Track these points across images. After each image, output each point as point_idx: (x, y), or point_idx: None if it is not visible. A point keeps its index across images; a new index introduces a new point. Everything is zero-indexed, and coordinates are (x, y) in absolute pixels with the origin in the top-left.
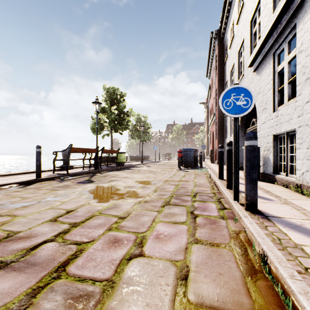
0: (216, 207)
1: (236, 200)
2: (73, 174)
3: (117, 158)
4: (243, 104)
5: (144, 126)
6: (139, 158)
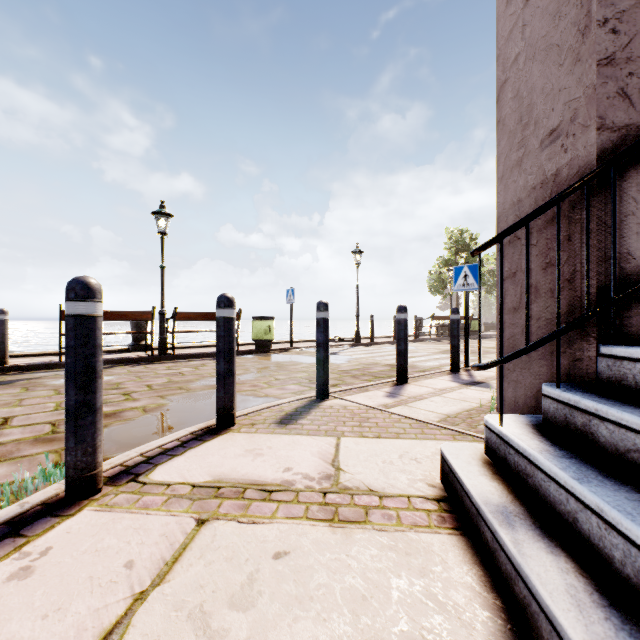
0: None
1: None
2: (434, 339)
3: (470, 326)
4: None
5: None
6: None
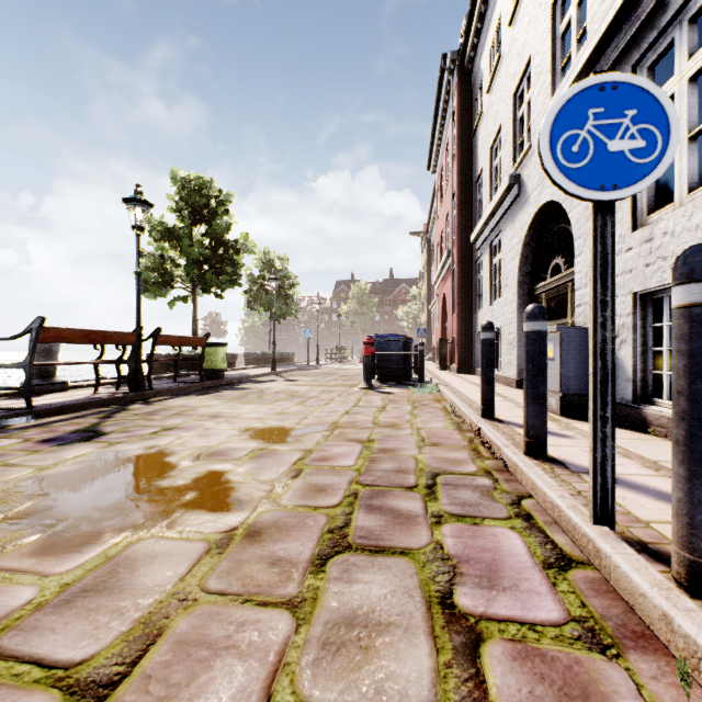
0: (529, 554)
1: (603, 522)
2: (51, 409)
3: (203, 360)
4: (633, 151)
5: (281, 280)
6: (269, 358)
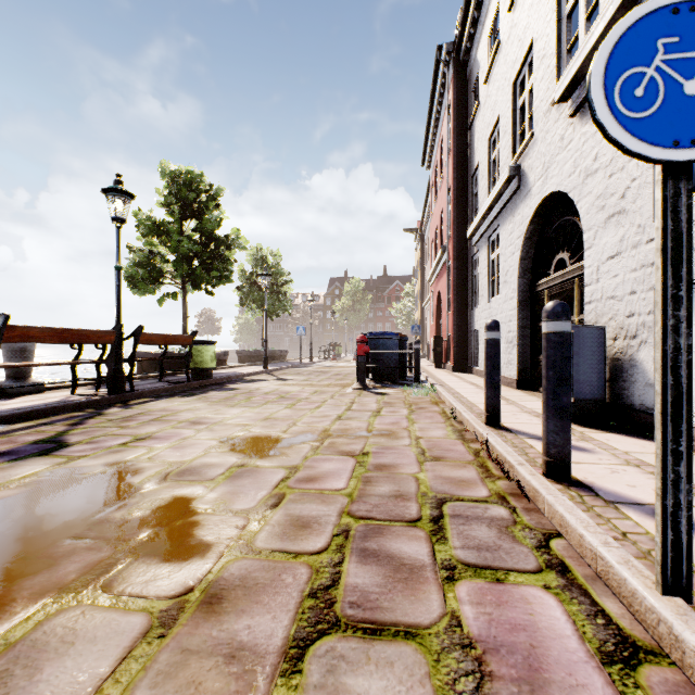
0: (578, 635)
1: (675, 592)
2: (18, 415)
3: (189, 359)
4: None
5: (274, 277)
6: (262, 355)
